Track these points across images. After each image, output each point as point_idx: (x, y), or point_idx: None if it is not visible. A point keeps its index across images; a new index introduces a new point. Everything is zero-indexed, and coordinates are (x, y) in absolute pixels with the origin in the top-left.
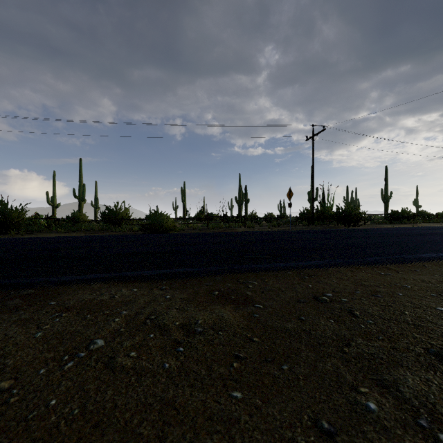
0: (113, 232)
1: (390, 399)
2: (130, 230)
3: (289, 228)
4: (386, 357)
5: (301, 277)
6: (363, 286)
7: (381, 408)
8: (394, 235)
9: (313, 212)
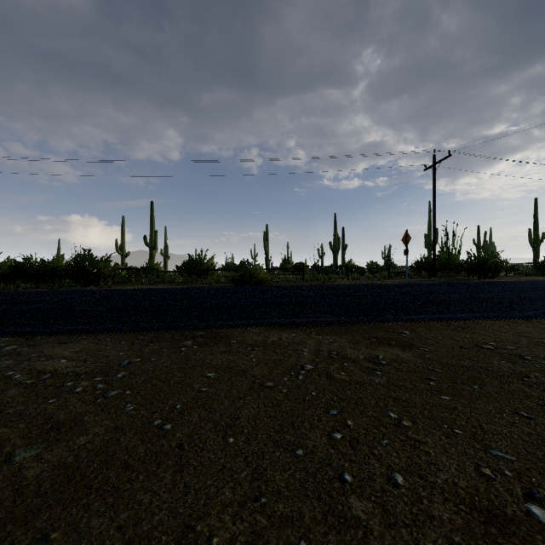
0: (199, 284)
1: None
2: (217, 282)
3: (405, 281)
4: None
5: (453, 329)
6: (527, 338)
7: None
8: None
9: (435, 260)
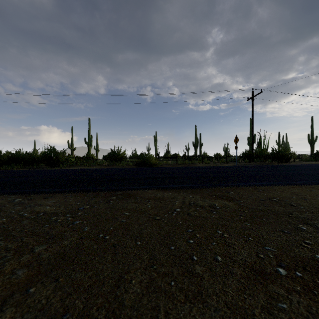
0: (117, 166)
1: (311, 227)
2: (127, 165)
3: (235, 164)
4: (310, 218)
5: (258, 191)
6: (297, 195)
7: (308, 229)
8: (318, 169)
9: (253, 152)
